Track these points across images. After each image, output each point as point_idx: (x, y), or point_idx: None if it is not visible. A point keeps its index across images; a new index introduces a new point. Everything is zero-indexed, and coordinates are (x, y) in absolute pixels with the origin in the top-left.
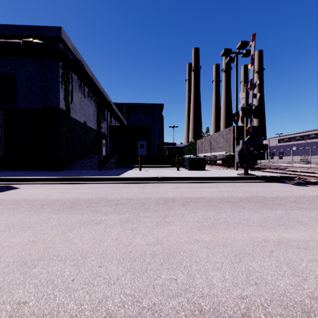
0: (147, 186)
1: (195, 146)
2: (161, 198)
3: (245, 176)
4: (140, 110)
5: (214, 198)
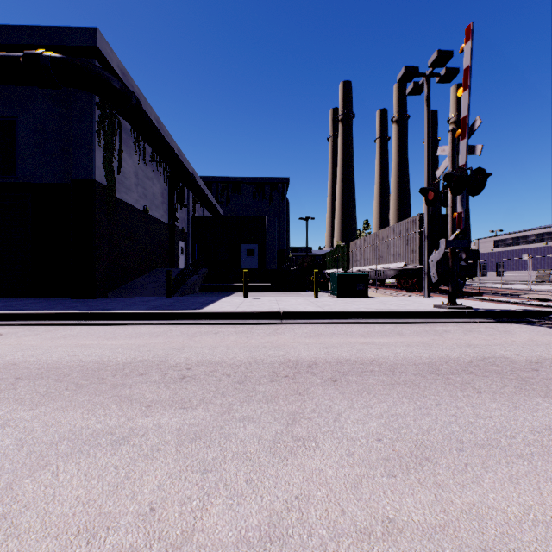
0: (256, 331)
1: (346, 253)
2: (284, 362)
3: (452, 309)
4: (248, 189)
5: (402, 362)
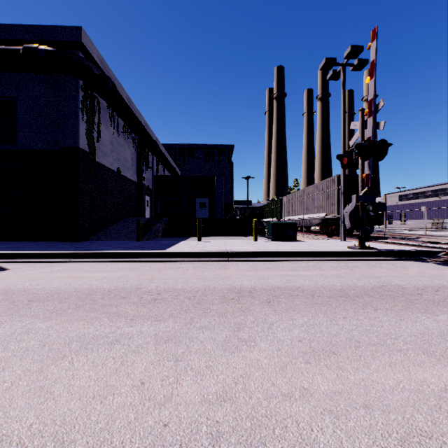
0: (208, 267)
1: (279, 206)
2: (230, 289)
3: (361, 250)
4: (200, 153)
5: (320, 289)
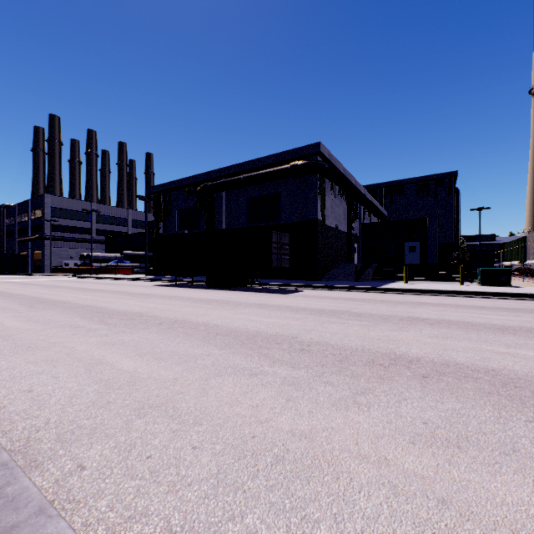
0: (409, 296)
1: (522, 246)
2: (417, 302)
3: None
4: (411, 188)
5: (470, 305)
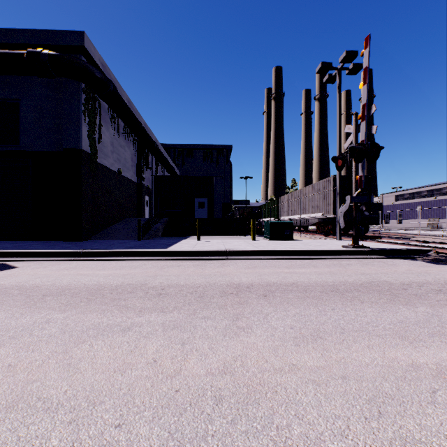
0: (208, 264)
1: (277, 206)
2: (229, 284)
3: (355, 249)
4: (199, 154)
5: (313, 285)
